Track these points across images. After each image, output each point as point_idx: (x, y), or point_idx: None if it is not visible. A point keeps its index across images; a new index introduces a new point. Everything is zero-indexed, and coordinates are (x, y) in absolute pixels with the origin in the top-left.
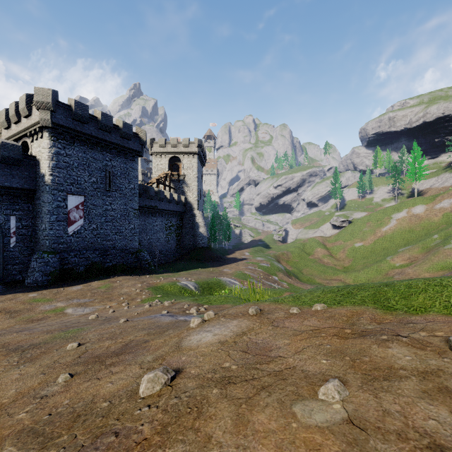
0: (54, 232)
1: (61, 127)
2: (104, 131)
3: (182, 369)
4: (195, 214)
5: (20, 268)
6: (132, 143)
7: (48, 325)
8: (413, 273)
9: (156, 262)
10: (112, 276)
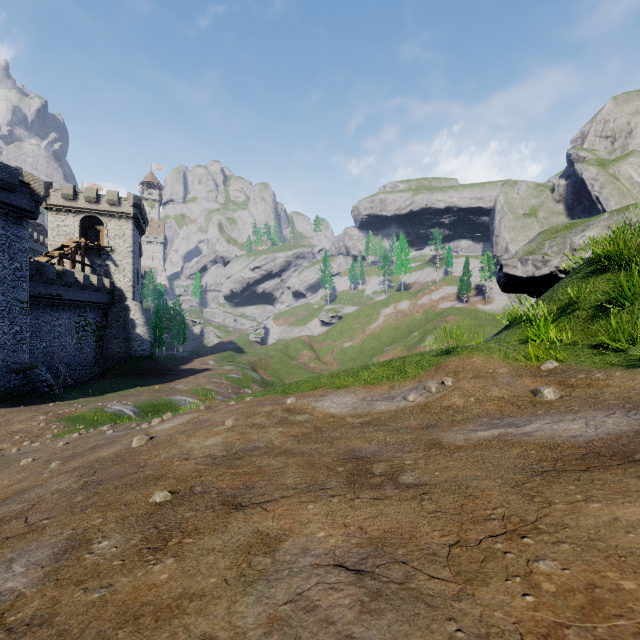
0: None
1: None
2: None
3: (156, 436)
4: (129, 307)
5: None
6: (17, 196)
7: None
8: None
9: (60, 383)
10: None
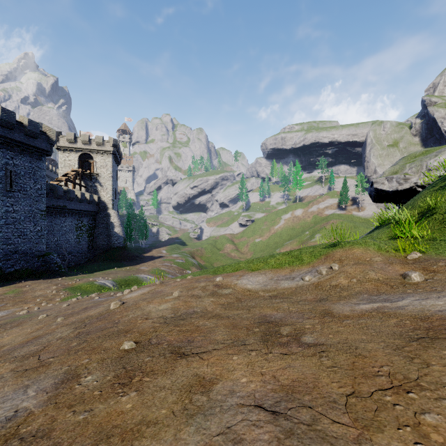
0: None
1: None
2: (4, 127)
3: (126, 302)
4: (109, 214)
5: None
6: (39, 141)
7: None
8: None
9: (66, 264)
10: (18, 281)
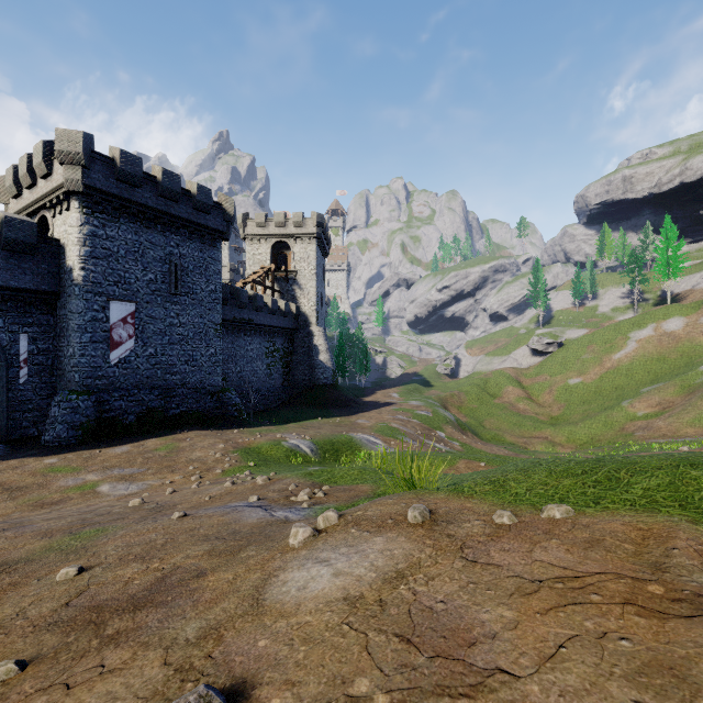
0: (87, 359)
1: (99, 193)
2: (167, 200)
3: (252, 685)
4: (312, 332)
5: (35, 416)
6: (212, 218)
7: (56, 518)
8: (667, 428)
9: (251, 408)
10: (179, 430)
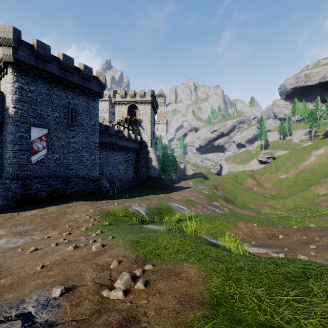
0: (17, 160)
1: (24, 64)
2: (66, 72)
3: None
4: (148, 150)
5: None
6: (92, 84)
7: None
8: None
9: (115, 189)
10: (70, 201)
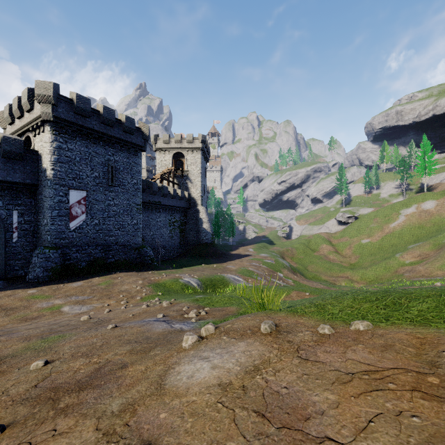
0: (55, 227)
1: (63, 121)
2: (106, 125)
3: None
4: (198, 210)
5: (23, 263)
6: (135, 137)
7: (34, 328)
8: (425, 271)
9: (159, 258)
10: (114, 272)
